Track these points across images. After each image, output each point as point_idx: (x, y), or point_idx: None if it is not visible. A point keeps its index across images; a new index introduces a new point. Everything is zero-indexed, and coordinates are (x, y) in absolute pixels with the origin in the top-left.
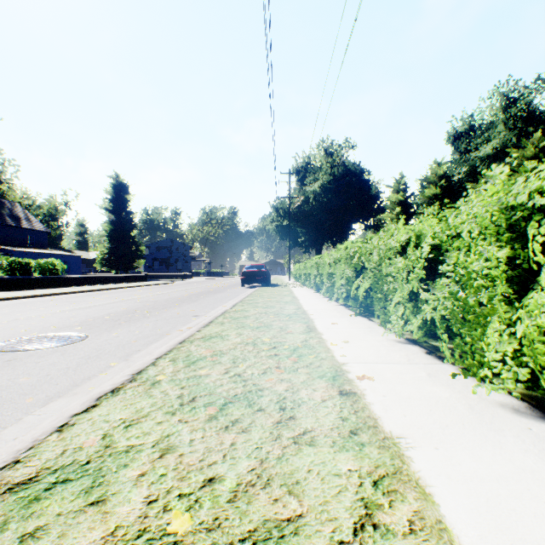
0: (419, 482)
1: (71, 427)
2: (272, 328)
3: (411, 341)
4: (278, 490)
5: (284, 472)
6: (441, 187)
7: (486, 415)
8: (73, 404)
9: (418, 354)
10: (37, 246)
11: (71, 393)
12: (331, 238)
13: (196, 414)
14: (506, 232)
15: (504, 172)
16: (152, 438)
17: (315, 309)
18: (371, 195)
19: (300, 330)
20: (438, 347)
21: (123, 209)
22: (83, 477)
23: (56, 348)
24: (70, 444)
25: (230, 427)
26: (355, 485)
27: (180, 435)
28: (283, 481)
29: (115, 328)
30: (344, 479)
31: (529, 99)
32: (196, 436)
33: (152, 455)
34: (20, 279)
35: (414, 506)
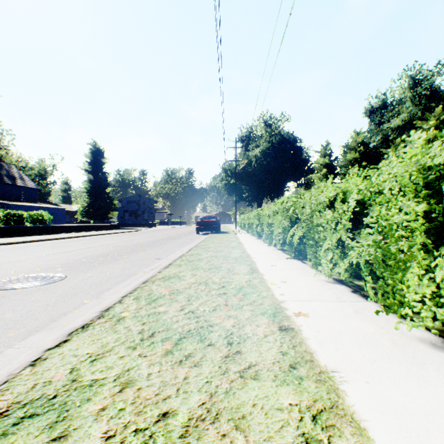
0: (354, 416)
1: (43, 362)
2: (222, 269)
3: (339, 281)
4: (225, 424)
5: (232, 406)
6: (360, 152)
7: (408, 350)
8: (47, 339)
9: (345, 293)
10: (29, 200)
11: (48, 328)
12: (270, 194)
13: (154, 348)
14: (423, 189)
15: (422, 137)
16: (114, 372)
17: (257, 253)
18: (302, 159)
19: (244, 271)
20: (361, 285)
21: (99, 170)
22: (49, 411)
23: (39, 287)
24: (40, 378)
25: (183, 362)
26: (296, 420)
27: (139, 369)
28: (231, 416)
29: (90, 269)
30: (286, 413)
31: (431, 80)
32: (153, 370)
33: (113, 389)
34: (14, 228)
35: (351, 442)
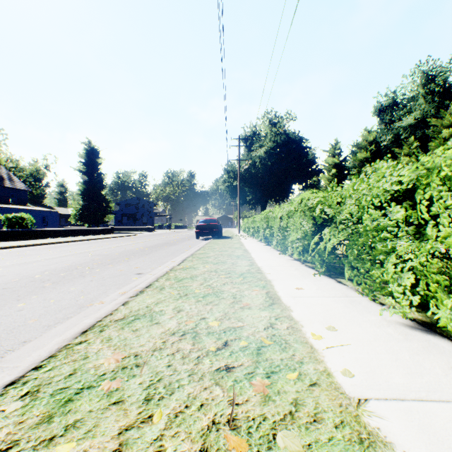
0: None
1: None
2: (223, 297)
3: (426, 327)
4: None
5: None
6: (371, 152)
7: None
8: None
9: None
10: (18, 203)
11: None
12: (274, 197)
13: None
14: None
15: None
16: None
17: (270, 265)
18: (308, 160)
19: (259, 302)
20: None
21: (94, 170)
22: None
23: None
24: None
25: None
26: None
27: None
28: None
29: (31, 293)
30: None
31: (445, 76)
32: None
33: None
34: None
35: None
